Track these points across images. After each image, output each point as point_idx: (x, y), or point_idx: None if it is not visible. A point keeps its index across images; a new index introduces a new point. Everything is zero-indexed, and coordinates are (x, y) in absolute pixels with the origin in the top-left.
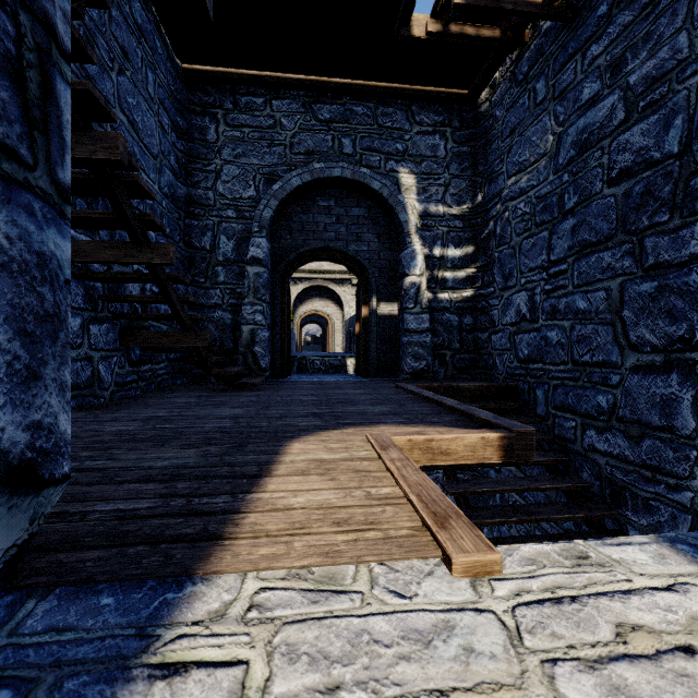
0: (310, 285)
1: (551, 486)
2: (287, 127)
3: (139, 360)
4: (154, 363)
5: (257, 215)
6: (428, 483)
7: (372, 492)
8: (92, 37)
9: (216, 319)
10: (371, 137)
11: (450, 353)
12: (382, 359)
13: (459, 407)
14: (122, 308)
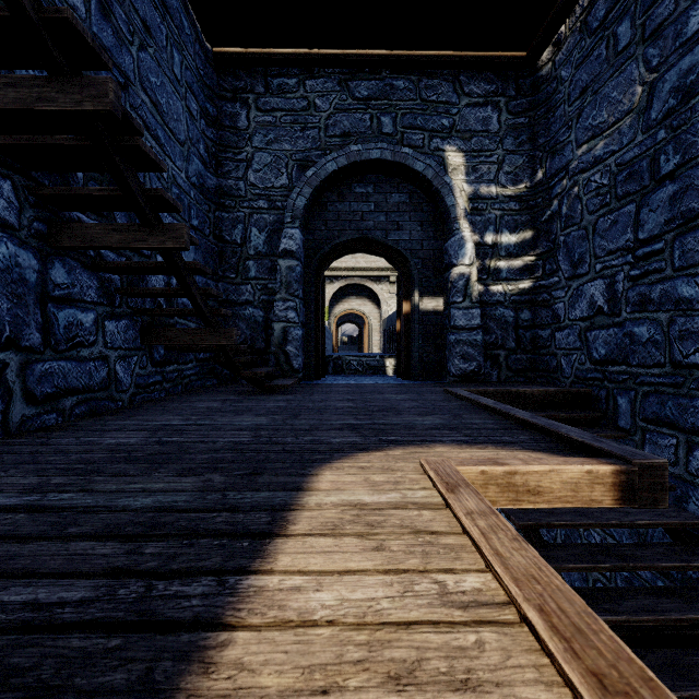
0: (346, 283)
1: (650, 522)
2: (321, 108)
3: (163, 360)
4: (181, 363)
5: (290, 204)
6: (547, 576)
7: (448, 585)
8: (107, 5)
9: (247, 316)
10: (413, 114)
11: (505, 353)
12: (425, 359)
13: (536, 421)
14: (144, 303)
